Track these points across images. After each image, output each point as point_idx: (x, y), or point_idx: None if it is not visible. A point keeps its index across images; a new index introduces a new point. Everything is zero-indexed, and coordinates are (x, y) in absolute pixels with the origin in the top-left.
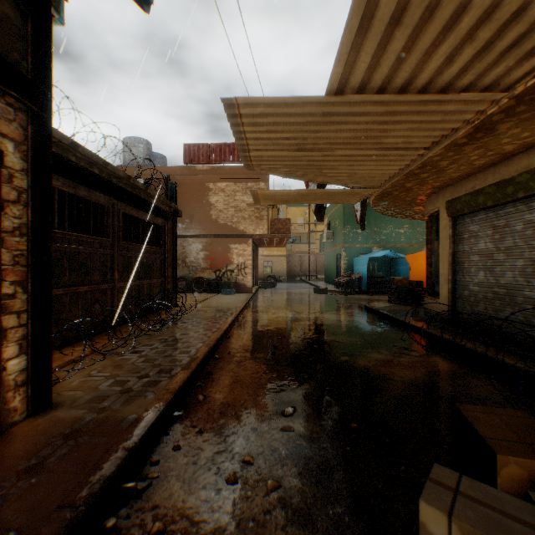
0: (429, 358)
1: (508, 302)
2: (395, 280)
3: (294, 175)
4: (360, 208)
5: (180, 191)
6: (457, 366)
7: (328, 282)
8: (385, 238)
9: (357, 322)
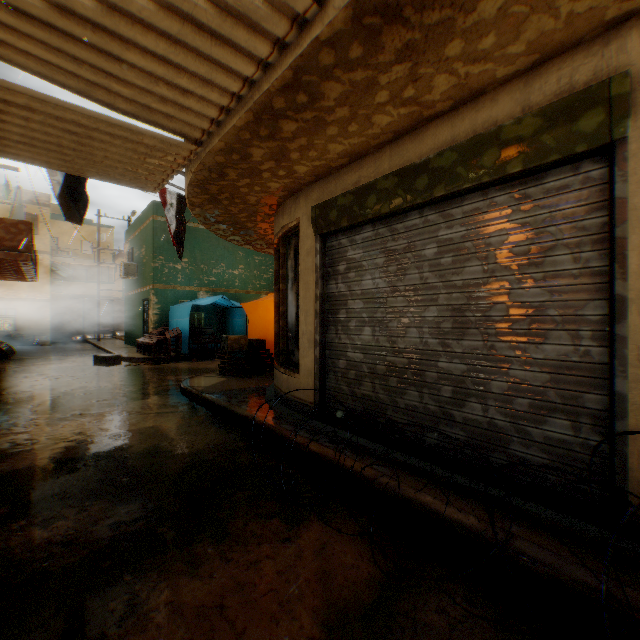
0: (308, 532)
1: (414, 380)
2: (230, 340)
3: None
4: (175, 222)
5: None
6: (368, 547)
7: (131, 344)
8: (216, 280)
9: (158, 432)
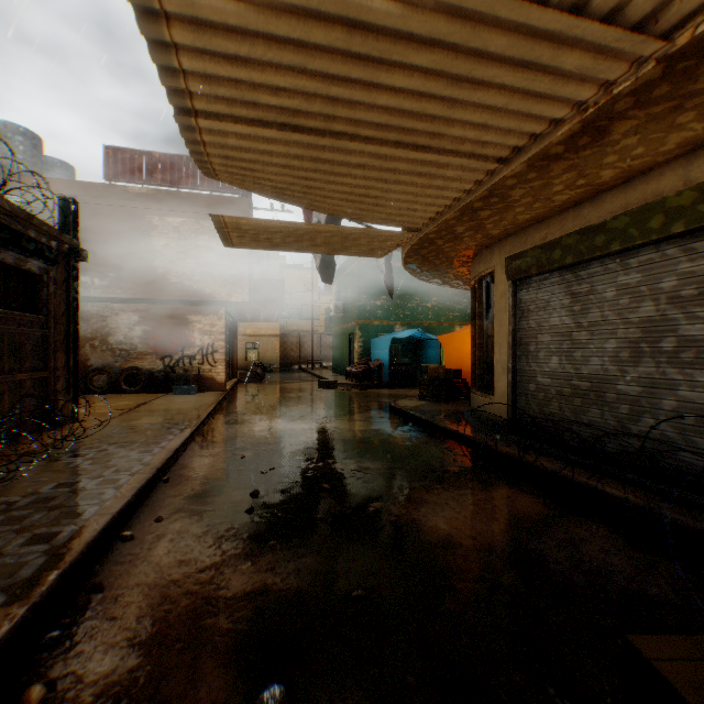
0: (498, 490)
1: (595, 400)
2: (429, 369)
3: (289, 192)
4: (383, 269)
5: (99, 225)
6: (541, 502)
7: (338, 372)
8: (410, 314)
9: (384, 432)
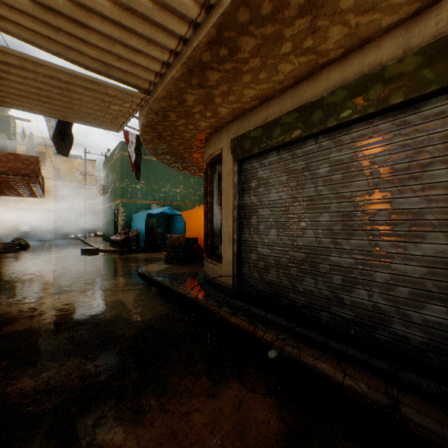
0: (228, 389)
1: (311, 270)
2: (172, 238)
3: None
4: (135, 155)
5: None
6: (276, 404)
7: (107, 240)
8: (164, 196)
9: (120, 304)
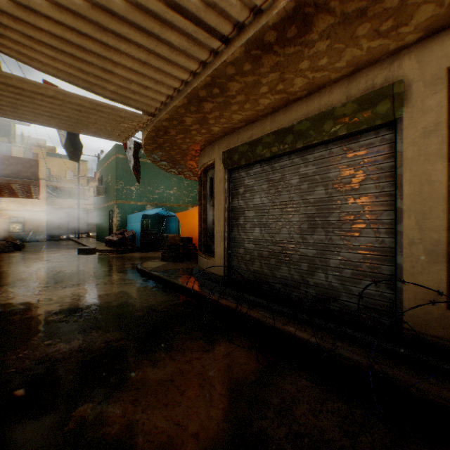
0: (219, 347)
1: (285, 260)
2: (169, 237)
3: None
4: (133, 159)
5: None
6: (254, 354)
7: (101, 240)
8: (158, 197)
9: (125, 294)
